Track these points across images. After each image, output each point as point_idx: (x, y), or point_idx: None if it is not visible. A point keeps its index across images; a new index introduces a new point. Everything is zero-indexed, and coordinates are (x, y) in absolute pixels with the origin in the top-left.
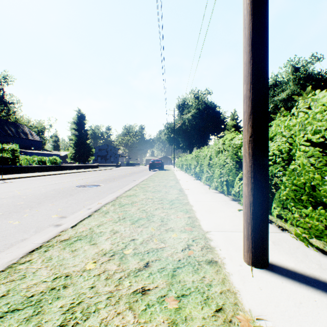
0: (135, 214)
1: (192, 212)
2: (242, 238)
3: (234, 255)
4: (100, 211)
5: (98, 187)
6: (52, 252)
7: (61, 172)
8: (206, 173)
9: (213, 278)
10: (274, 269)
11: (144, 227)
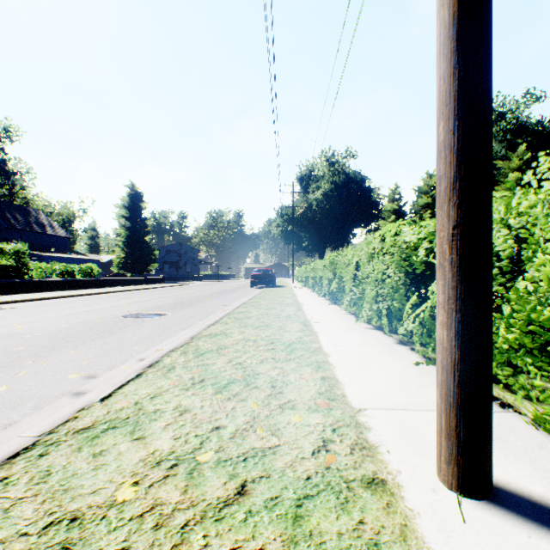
0: (223, 372)
1: (328, 367)
2: (428, 425)
3: (417, 466)
4: (160, 366)
5: (162, 317)
6: (53, 458)
7: (99, 290)
8: (350, 293)
9: (381, 526)
10: (505, 501)
11: (240, 400)
